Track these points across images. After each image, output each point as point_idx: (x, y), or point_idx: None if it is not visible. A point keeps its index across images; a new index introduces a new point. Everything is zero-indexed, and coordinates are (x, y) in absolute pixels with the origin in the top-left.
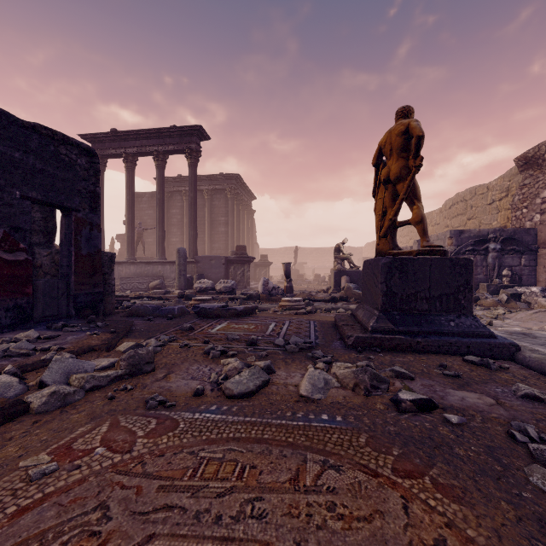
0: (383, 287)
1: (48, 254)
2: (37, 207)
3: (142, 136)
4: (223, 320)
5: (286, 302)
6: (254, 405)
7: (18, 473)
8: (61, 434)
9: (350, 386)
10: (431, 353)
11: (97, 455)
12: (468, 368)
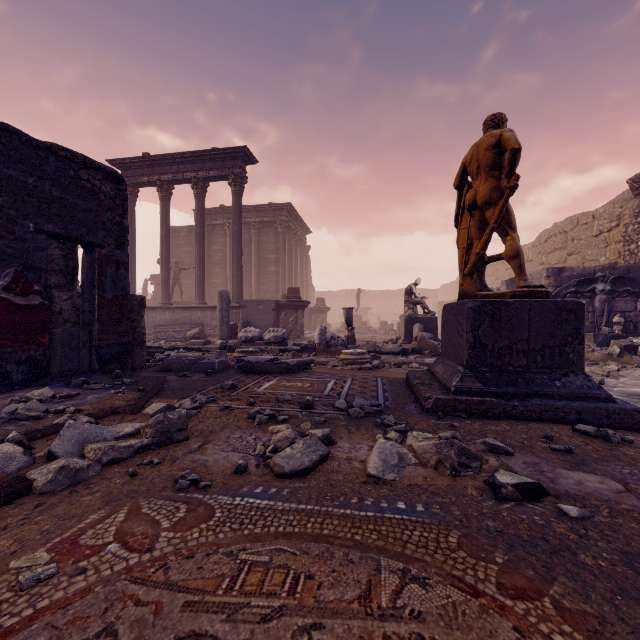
0: (469, 338)
1: (68, 298)
2: (57, 243)
3: (178, 160)
4: (272, 376)
5: (347, 355)
6: (310, 487)
7: (7, 577)
8: (67, 523)
9: (431, 464)
10: (531, 420)
11: (109, 554)
12: (581, 440)
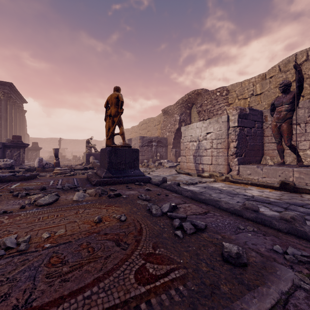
0: (108, 160)
1: None
2: None
3: None
4: (15, 182)
5: (58, 170)
6: (54, 205)
7: None
8: None
9: (93, 195)
10: (125, 184)
11: None
12: (135, 186)
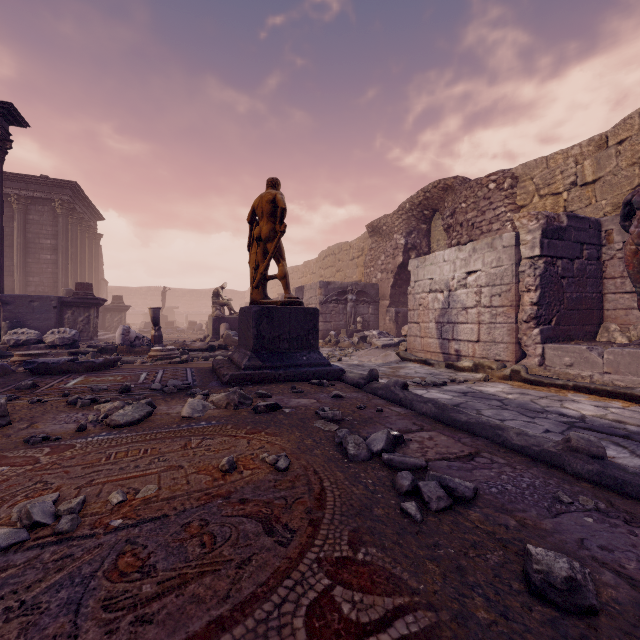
0: (254, 331)
1: None
2: None
3: None
4: (76, 375)
5: (157, 352)
6: (143, 427)
7: None
8: None
9: (223, 406)
10: (289, 382)
11: (5, 470)
12: (311, 387)
